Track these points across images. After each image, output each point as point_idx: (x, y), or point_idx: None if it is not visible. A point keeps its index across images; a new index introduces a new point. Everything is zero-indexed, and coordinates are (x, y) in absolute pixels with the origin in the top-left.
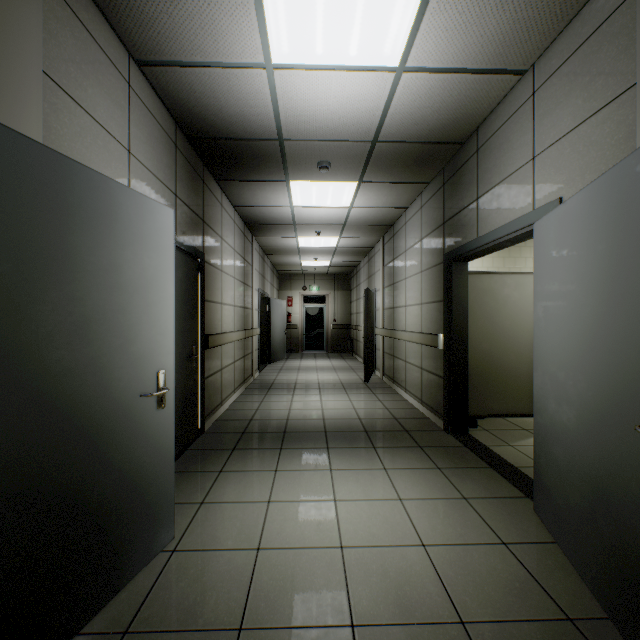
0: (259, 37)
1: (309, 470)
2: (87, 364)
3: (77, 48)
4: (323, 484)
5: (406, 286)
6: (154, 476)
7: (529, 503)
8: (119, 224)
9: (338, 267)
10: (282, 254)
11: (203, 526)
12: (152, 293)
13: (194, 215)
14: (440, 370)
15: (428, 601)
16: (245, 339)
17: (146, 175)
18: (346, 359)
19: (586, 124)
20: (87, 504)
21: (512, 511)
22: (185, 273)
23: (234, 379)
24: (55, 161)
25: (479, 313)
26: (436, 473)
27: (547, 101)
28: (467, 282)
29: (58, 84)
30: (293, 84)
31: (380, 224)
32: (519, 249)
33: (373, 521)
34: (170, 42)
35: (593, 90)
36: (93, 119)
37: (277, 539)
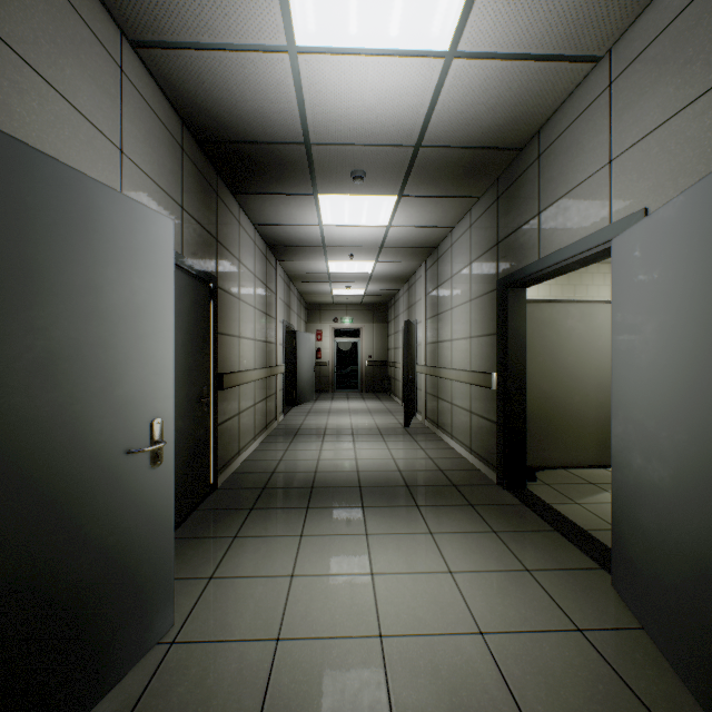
0: (280, 11)
1: (341, 535)
2: (53, 413)
3: (50, 16)
4: (357, 553)
5: (452, 317)
6: (147, 551)
7: (605, 576)
8: (99, 234)
9: (374, 296)
10: (310, 281)
11: (211, 609)
12: (144, 323)
13: (205, 233)
14: (493, 414)
15: (491, 711)
16: (267, 378)
17: (144, 181)
18: (383, 400)
19: (680, 117)
20: (53, 595)
21: (586, 587)
22: (194, 301)
23: (254, 424)
24: (6, 147)
25: (539, 348)
26: (492, 538)
27: (628, 92)
28: (525, 312)
29: (23, 58)
30: (321, 73)
31: (422, 246)
32: (579, 275)
33: (419, 601)
34: (171, 16)
35: (689, 74)
36: (72, 107)
37: (301, 626)
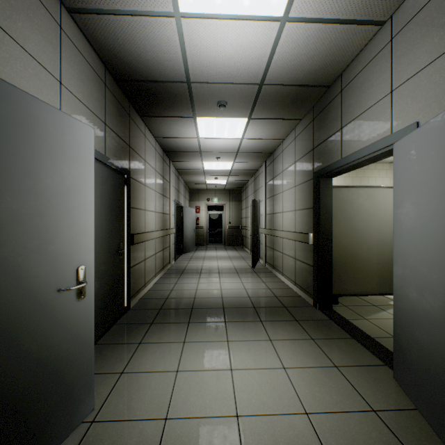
0: None
1: (210, 341)
2: None
3: None
4: (221, 354)
5: (283, 197)
6: (74, 359)
7: (388, 371)
8: (36, 135)
9: (232, 184)
10: (192, 175)
11: (120, 396)
12: (71, 199)
13: (121, 141)
14: (310, 260)
15: None
16: (164, 236)
17: (77, 104)
18: (238, 250)
19: (442, 58)
20: None
21: (376, 378)
22: (113, 186)
23: (155, 266)
24: None
25: (340, 217)
26: (311, 343)
27: (404, 44)
28: (331, 193)
29: None
30: (197, 32)
31: (263, 152)
32: (363, 171)
33: (263, 389)
34: None
35: None
36: (23, 49)
37: (182, 408)
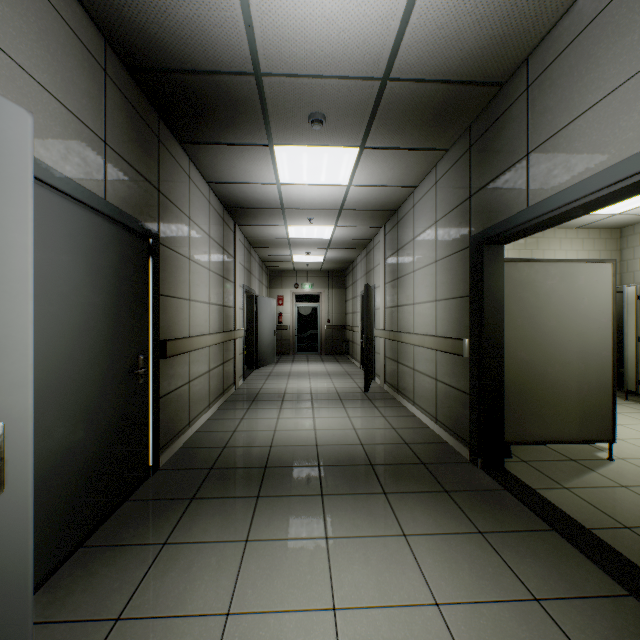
0: None
1: (295, 539)
2: None
3: None
4: (315, 570)
5: (414, 280)
6: None
7: None
8: None
9: (333, 263)
10: (271, 247)
11: None
12: None
13: (142, 179)
14: (464, 384)
15: None
16: (225, 343)
17: (36, 93)
18: (341, 363)
19: None
20: None
21: (622, 632)
22: (124, 255)
23: (209, 391)
24: None
25: (516, 312)
26: (479, 543)
27: None
28: (503, 271)
29: None
30: None
31: (382, 209)
32: (536, 241)
33: None
34: None
35: None
36: None
37: None
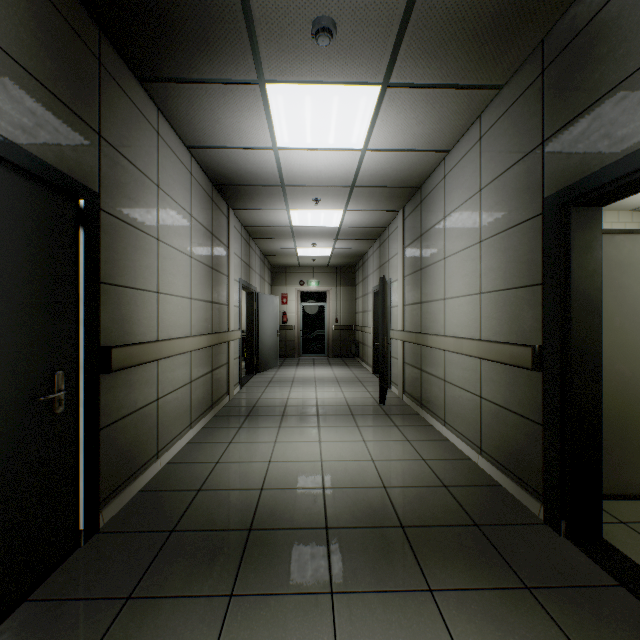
0: None
1: None
2: None
3: None
4: None
5: (446, 269)
6: None
7: None
8: None
9: (341, 257)
10: (272, 238)
11: None
12: None
13: (63, 108)
14: (532, 409)
15: None
16: (214, 346)
17: None
18: (351, 366)
19: None
20: None
21: None
22: (17, 215)
23: (190, 407)
24: None
25: (612, 306)
26: None
27: None
28: (599, 246)
29: None
30: None
31: (403, 185)
32: None
33: None
34: None
35: None
36: None
37: None
